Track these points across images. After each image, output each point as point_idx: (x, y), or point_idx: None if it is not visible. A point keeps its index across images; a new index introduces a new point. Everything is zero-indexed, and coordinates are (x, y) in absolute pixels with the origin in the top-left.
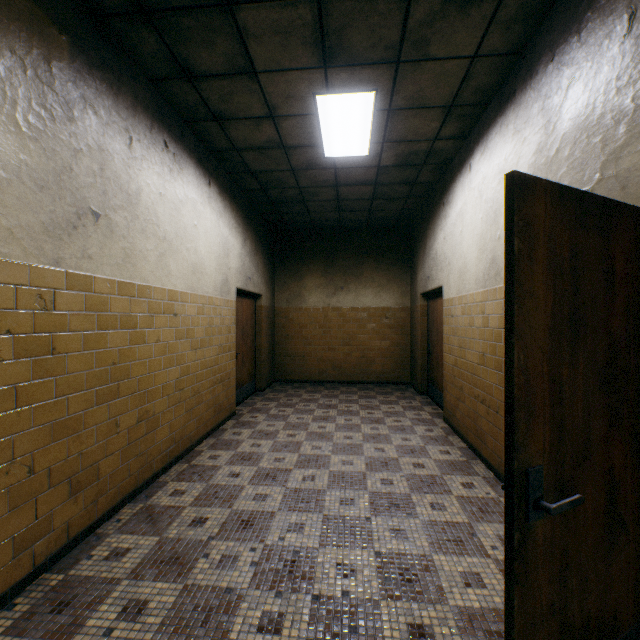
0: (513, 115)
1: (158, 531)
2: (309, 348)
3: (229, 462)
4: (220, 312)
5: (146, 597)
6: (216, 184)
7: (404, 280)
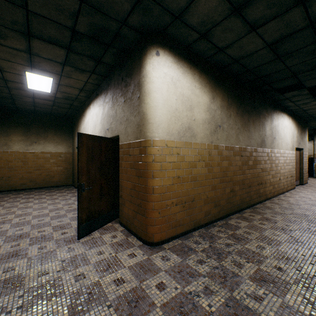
0: (98, 100)
1: None
2: (14, 172)
3: None
4: None
5: None
6: None
7: (70, 140)
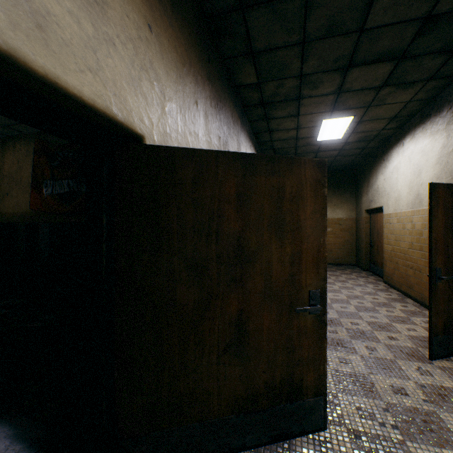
0: (429, 126)
1: None
2: None
3: None
4: None
5: None
6: None
7: (351, 201)
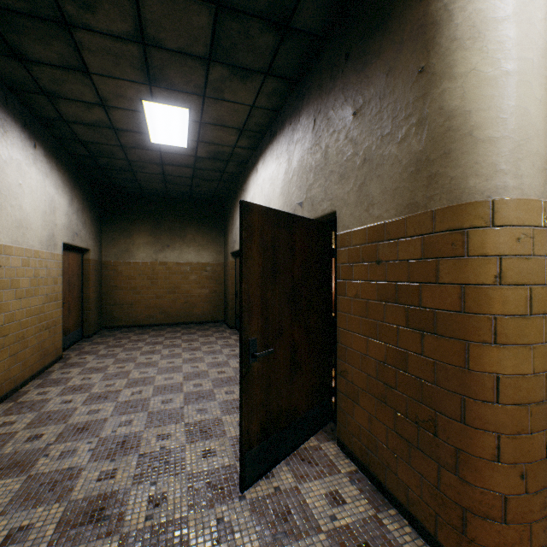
0: (276, 147)
1: None
2: (138, 297)
3: (60, 394)
4: (46, 264)
5: None
6: (42, 147)
7: (220, 242)
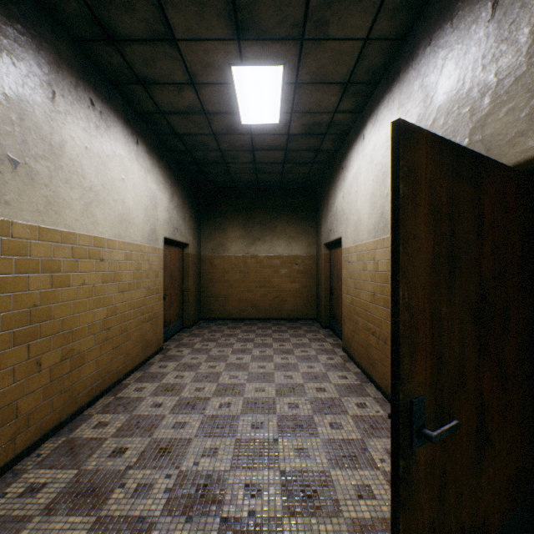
0: (398, 92)
1: (77, 464)
2: (231, 290)
3: (153, 393)
4: (148, 258)
5: (57, 533)
6: (144, 143)
7: (311, 233)
